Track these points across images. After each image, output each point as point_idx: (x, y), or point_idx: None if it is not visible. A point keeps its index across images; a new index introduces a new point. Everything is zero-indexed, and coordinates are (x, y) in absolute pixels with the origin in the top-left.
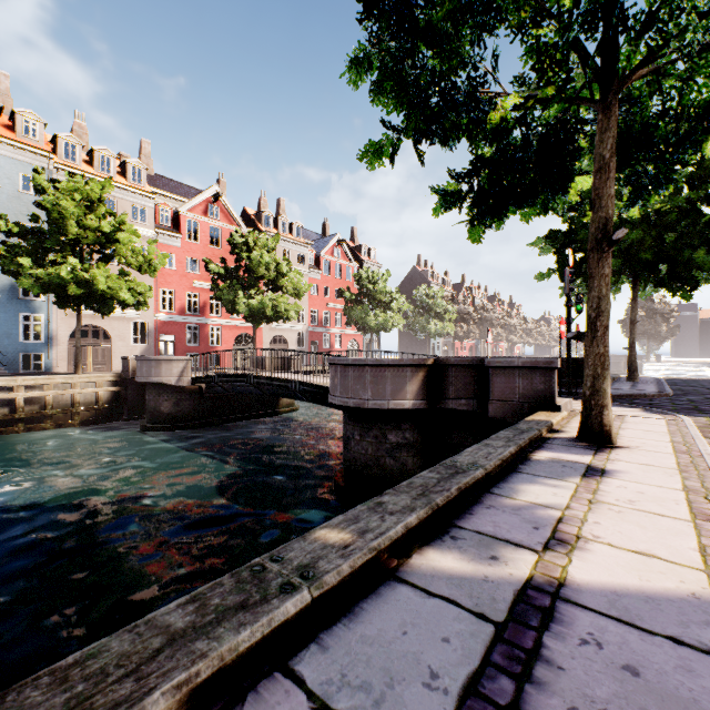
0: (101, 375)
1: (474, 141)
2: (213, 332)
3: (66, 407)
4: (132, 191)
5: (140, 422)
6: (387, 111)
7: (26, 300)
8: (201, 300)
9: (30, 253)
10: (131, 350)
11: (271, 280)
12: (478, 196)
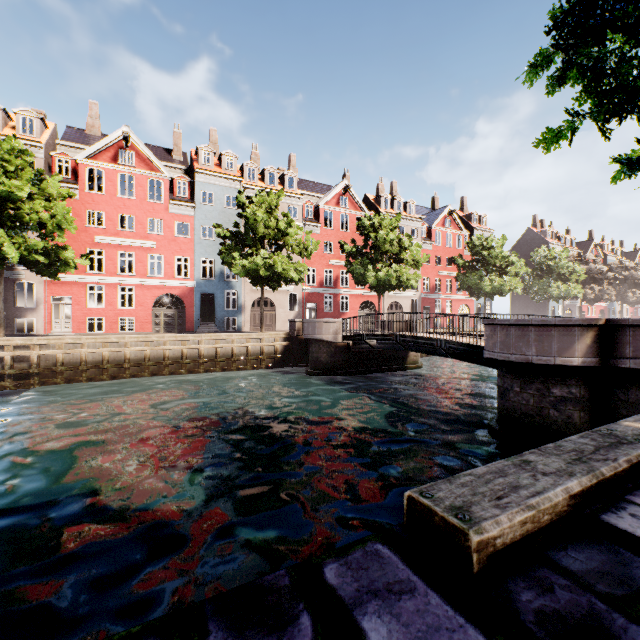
0: (277, 333)
1: None
2: (343, 300)
3: (257, 355)
4: (288, 195)
5: (305, 368)
6: (579, 104)
7: (227, 281)
8: (334, 274)
9: (237, 249)
10: (287, 315)
11: (393, 254)
12: None
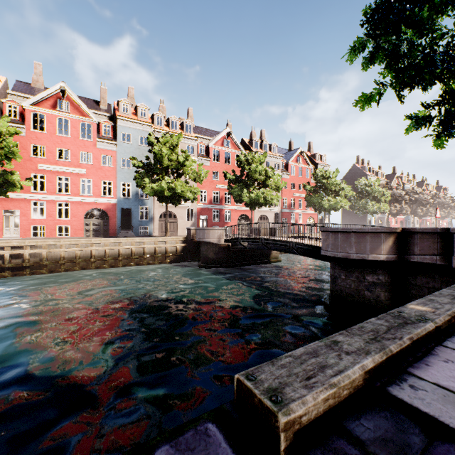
0: (178, 237)
1: (447, 83)
2: (226, 213)
3: (163, 253)
4: (186, 137)
5: (197, 263)
6: (383, 76)
7: (141, 199)
8: (220, 195)
9: (148, 176)
10: (186, 224)
11: (261, 181)
12: (444, 117)
